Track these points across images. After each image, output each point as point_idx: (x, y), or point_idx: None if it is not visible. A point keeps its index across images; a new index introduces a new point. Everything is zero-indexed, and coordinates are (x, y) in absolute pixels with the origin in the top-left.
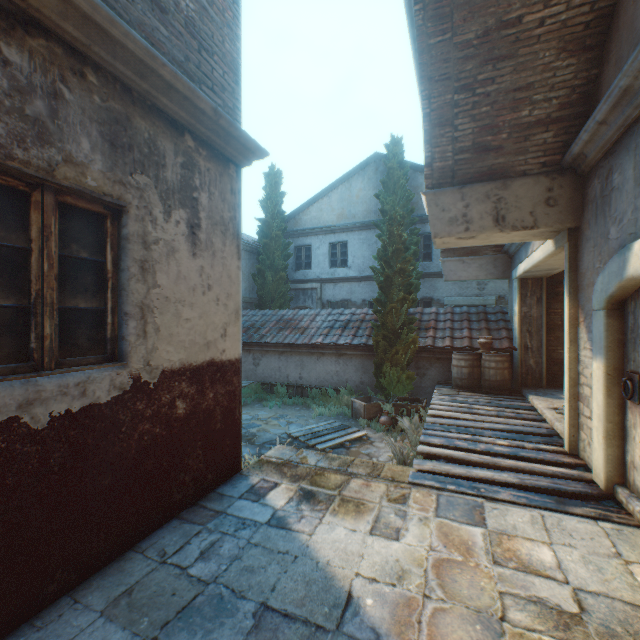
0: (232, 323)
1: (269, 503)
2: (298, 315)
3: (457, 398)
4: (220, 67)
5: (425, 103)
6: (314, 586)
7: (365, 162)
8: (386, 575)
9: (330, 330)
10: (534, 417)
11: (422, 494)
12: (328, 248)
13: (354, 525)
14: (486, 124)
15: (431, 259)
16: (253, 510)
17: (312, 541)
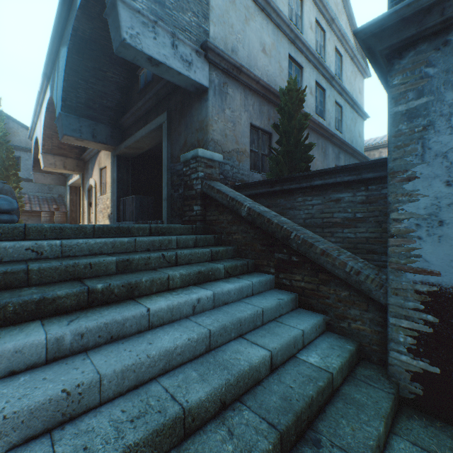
0: None
1: None
2: None
3: None
4: None
5: (45, 131)
6: None
7: None
8: None
9: None
10: None
11: None
12: None
13: None
14: (62, 143)
15: (20, 171)
16: None
17: None
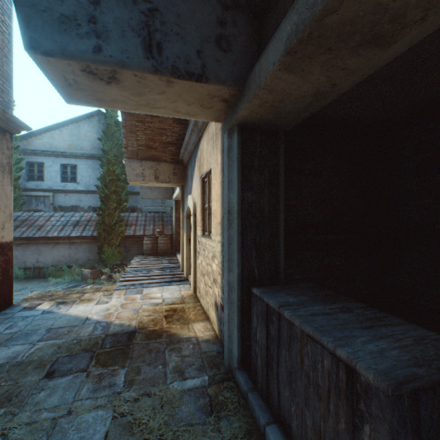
0: (8, 221)
1: (40, 309)
2: (34, 216)
3: (145, 259)
4: (1, 80)
5: (124, 121)
6: (72, 320)
7: (91, 114)
8: (102, 311)
9: (64, 227)
10: (176, 262)
11: (120, 291)
12: (60, 167)
13: (88, 304)
14: (151, 138)
15: None
16: (31, 312)
17: (68, 312)
